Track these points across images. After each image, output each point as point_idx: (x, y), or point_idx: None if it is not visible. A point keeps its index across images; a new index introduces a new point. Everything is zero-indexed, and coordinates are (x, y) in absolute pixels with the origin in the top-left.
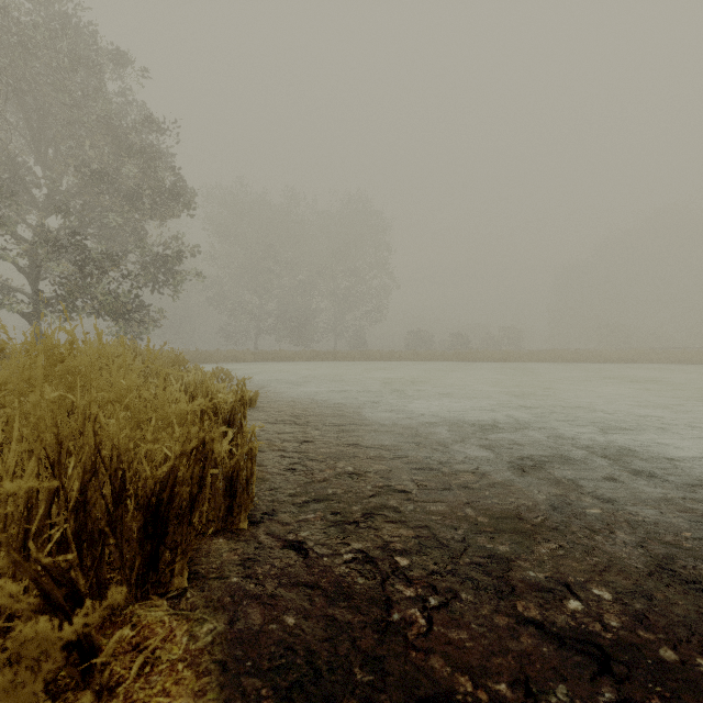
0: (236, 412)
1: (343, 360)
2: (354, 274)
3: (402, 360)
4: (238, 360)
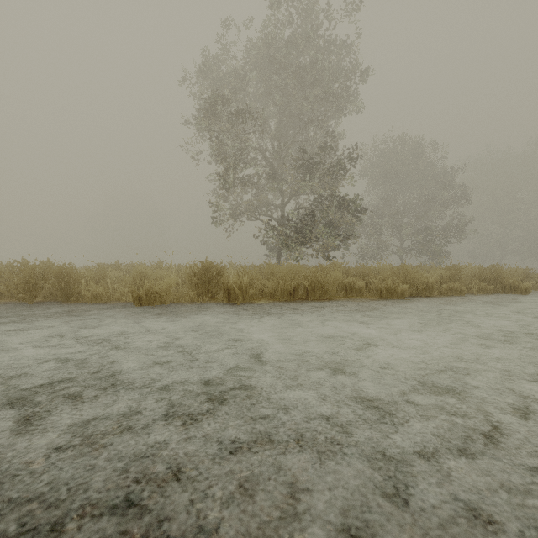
0: None
1: None
2: None
3: None
4: None
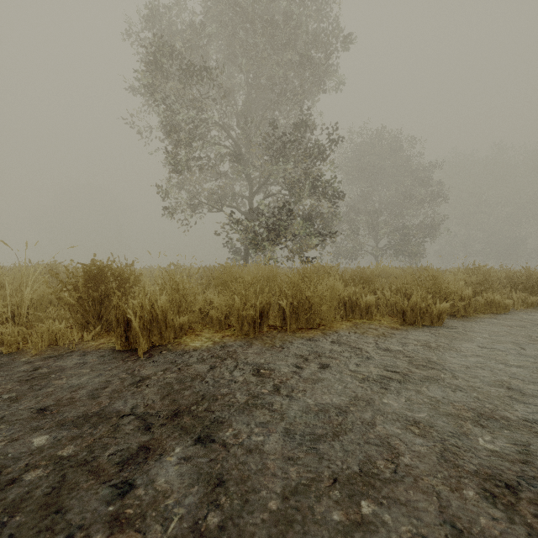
0: None
1: None
2: None
3: None
4: None
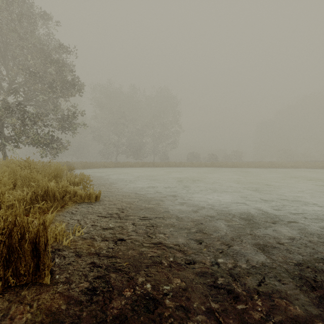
0: (40, 235)
1: (157, 167)
2: (162, 125)
3: (185, 167)
4: (106, 167)
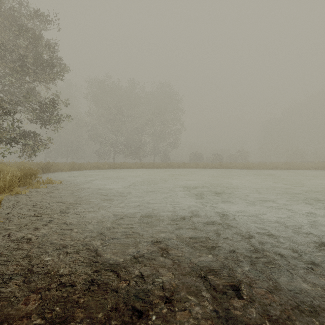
0: None
1: (158, 168)
2: (163, 123)
3: (190, 168)
4: (99, 168)
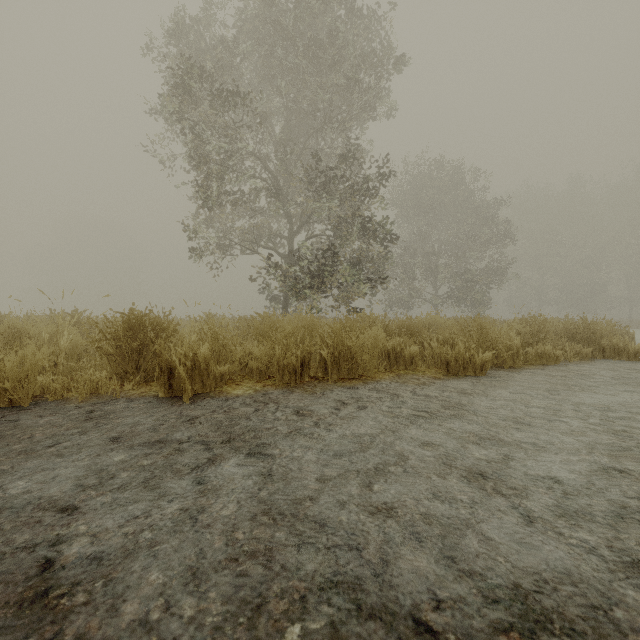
0: None
1: (637, 328)
2: None
3: None
4: None
